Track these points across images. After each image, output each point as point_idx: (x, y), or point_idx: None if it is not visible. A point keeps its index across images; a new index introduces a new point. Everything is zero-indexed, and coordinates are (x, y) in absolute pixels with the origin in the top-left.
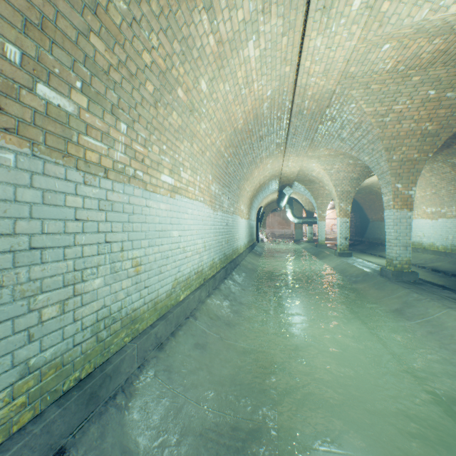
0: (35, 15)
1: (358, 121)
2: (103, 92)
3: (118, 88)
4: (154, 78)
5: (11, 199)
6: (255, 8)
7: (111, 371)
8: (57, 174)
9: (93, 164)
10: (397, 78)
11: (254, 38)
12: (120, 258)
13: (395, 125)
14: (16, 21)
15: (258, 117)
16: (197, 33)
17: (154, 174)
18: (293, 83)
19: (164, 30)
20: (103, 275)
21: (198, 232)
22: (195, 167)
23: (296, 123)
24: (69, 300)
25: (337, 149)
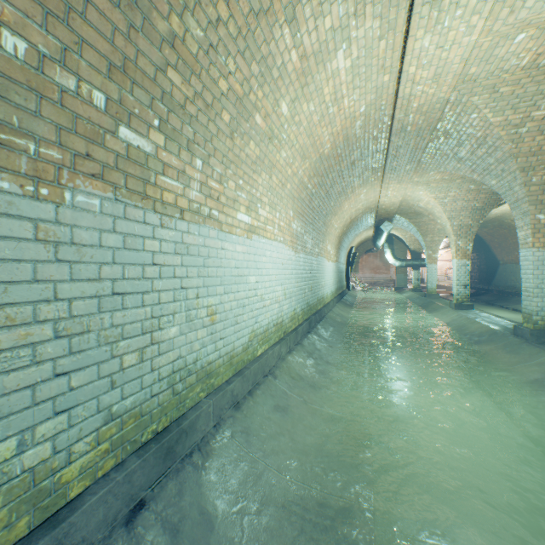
0: (118, 58)
1: (482, 135)
2: (179, 128)
3: (194, 122)
4: (231, 106)
5: (97, 244)
6: (345, 11)
7: (187, 427)
8: (136, 217)
9: (170, 206)
10: (538, 76)
11: (344, 46)
12: (195, 306)
13: (535, 136)
14: (101, 67)
15: (349, 138)
16: (278, 50)
17: (230, 213)
18: (394, 94)
19: (241, 53)
20: (179, 323)
21: (277, 278)
22: (274, 203)
23: (398, 143)
24: (147, 348)
25: (452, 172)
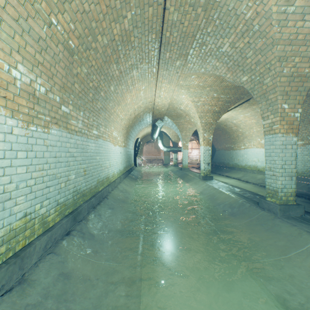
0: None
1: (252, 15)
2: None
3: None
4: None
5: None
6: None
7: None
8: None
9: None
10: None
11: None
12: None
13: (298, 21)
14: None
15: None
16: None
17: None
18: None
19: None
20: None
21: None
22: None
23: (173, 16)
24: None
25: (211, 72)
